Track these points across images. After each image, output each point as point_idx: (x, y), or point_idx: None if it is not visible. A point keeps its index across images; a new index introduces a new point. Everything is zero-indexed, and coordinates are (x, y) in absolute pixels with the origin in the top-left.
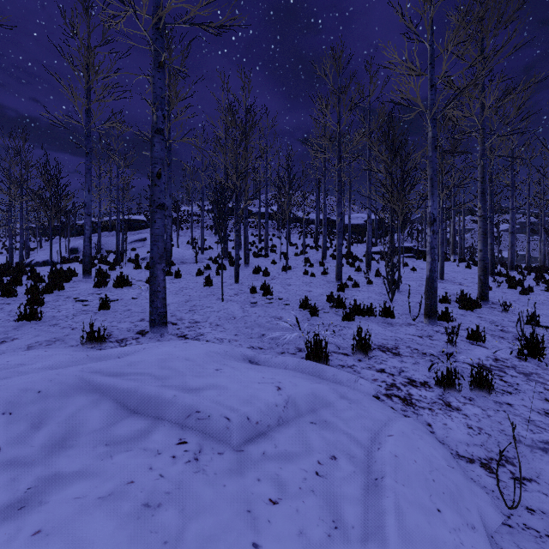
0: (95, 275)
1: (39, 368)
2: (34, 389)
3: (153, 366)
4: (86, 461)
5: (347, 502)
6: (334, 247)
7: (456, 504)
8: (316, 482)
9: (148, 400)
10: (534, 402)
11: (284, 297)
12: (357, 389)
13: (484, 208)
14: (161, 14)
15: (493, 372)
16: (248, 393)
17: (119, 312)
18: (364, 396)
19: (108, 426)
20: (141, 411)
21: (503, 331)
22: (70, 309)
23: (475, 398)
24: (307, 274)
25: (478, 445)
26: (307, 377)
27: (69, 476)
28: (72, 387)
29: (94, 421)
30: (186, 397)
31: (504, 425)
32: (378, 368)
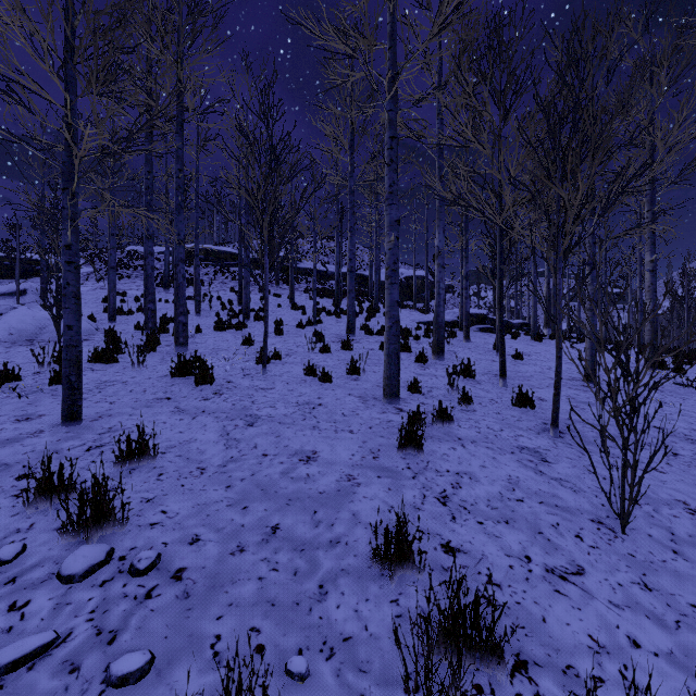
0: None
1: None
2: None
3: None
4: None
5: None
6: (366, 313)
7: None
8: None
9: None
10: None
11: (184, 525)
12: None
13: None
14: None
15: None
16: None
17: None
18: None
19: None
20: None
21: None
22: None
23: None
24: (313, 375)
25: None
26: None
27: None
28: None
29: None
30: None
31: None
32: None
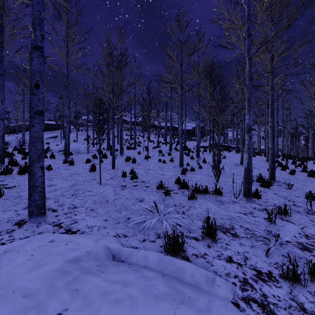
0: (7, 164)
1: None
2: None
3: None
4: None
5: None
6: (176, 143)
7: None
8: None
9: None
10: None
11: (145, 180)
12: (216, 295)
13: (273, 122)
14: None
15: (314, 253)
16: None
17: (10, 199)
18: (227, 309)
19: None
20: None
21: (295, 206)
22: None
23: None
24: (161, 161)
25: None
26: (168, 289)
27: None
28: None
29: None
30: None
31: None
32: (226, 256)
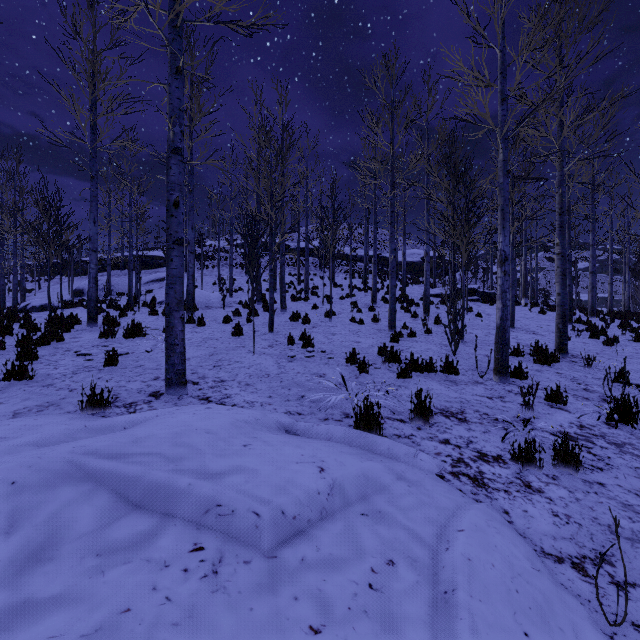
0: (102, 323)
1: (21, 445)
2: (7, 479)
3: (165, 443)
4: (68, 580)
5: (410, 626)
6: (386, 289)
7: (547, 623)
8: (369, 599)
9: (156, 490)
10: (631, 481)
11: (327, 349)
12: (417, 467)
13: (562, 245)
14: (179, 8)
15: (579, 443)
16: (283, 477)
17: (129, 369)
18: (426, 476)
19: (102, 528)
20: (146, 505)
21: (587, 390)
22: (69, 365)
23: (560, 476)
24: (355, 322)
25: (567, 539)
26: (356, 452)
27: (44, 604)
28: (58, 474)
29: (84, 521)
30: (204, 486)
31: (597, 512)
32: (442, 438)
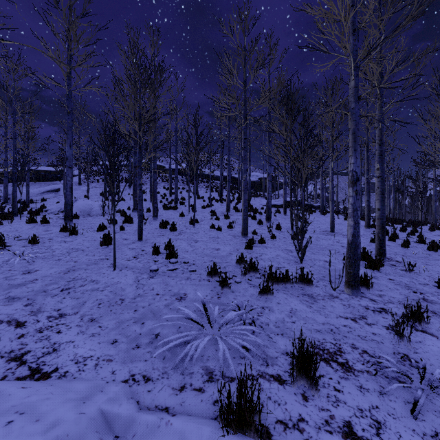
0: None
1: None
2: None
3: None
4: None
5: None
6: (236, 200)
7: None
8: None
9: None
10: None
11: (190, 258)
12: None
13: (382, 169)
14: None
15: None
16: None
17: None
18: None
19: None
20: None
21: (427, 301)
22: None
23: None
24: (214, 228)
25: None
26: None
27: None
28: None
29: None
30: None
31: None
32: (341, 422)
